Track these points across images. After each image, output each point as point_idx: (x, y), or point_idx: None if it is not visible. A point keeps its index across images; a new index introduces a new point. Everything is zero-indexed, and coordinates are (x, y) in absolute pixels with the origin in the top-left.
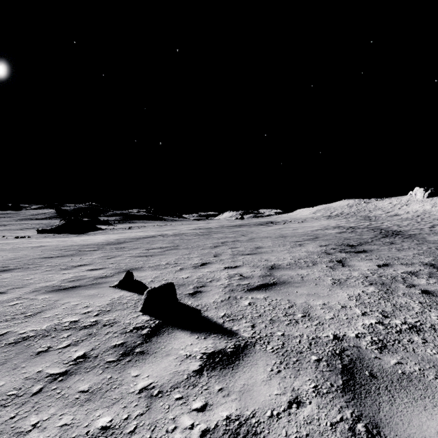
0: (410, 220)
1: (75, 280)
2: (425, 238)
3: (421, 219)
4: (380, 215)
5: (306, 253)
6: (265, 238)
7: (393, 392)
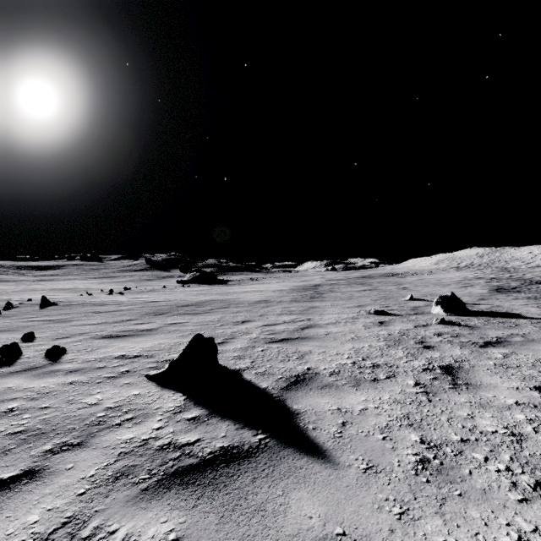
0: None
1: (376, 299)
2: None
3: None
4: (520, 267)
5: (479, 292)
6: (427, 286)
7: None
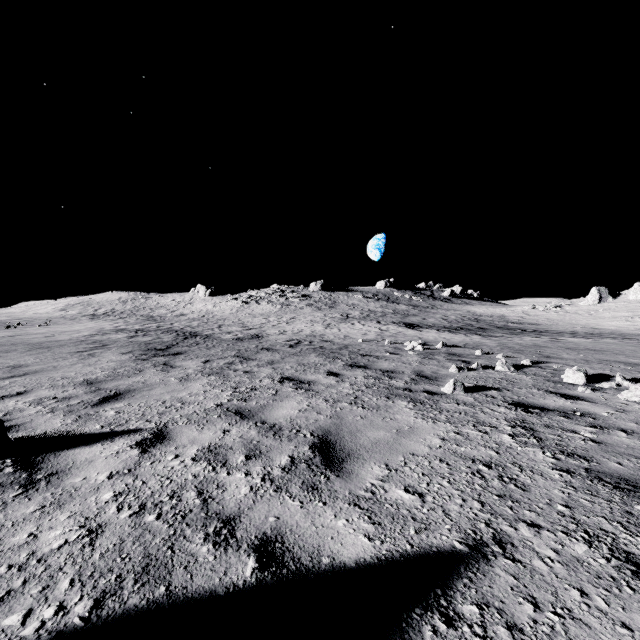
0: (199, 321)
1: None
2: (220, 337)
3: (208, 319)
4: (166, 315)
5: (115, 363)
6: (5, 352)
7: (262, 411)
